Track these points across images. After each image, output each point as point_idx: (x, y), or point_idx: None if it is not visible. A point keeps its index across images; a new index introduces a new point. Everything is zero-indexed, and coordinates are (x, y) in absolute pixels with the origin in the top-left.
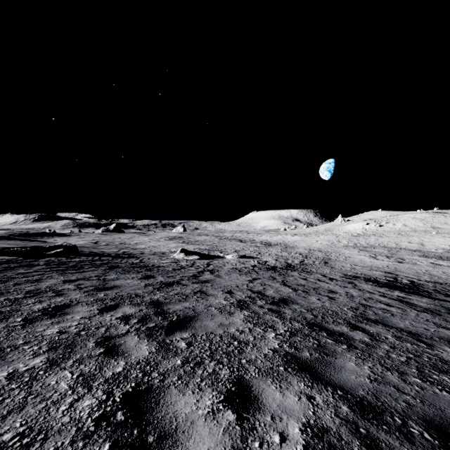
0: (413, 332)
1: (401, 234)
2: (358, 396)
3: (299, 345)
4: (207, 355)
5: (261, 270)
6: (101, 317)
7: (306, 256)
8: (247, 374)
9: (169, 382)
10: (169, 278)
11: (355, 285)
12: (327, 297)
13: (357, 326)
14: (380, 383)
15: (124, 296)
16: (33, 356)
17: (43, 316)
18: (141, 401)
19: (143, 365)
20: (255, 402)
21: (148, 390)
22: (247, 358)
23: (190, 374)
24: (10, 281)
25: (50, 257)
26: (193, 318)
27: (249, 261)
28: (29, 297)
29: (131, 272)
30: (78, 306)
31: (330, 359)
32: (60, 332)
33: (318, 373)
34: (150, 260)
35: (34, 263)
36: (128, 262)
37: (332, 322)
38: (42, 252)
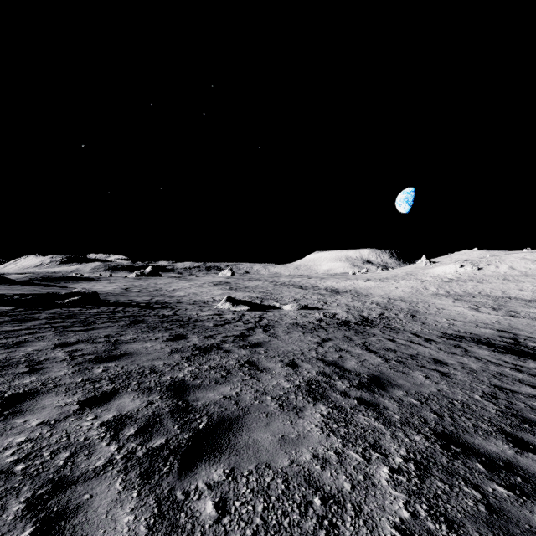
0: None
1: (508, 279)
2: None
3: (451, 510)
4: None
5: (330, 326)
6: (76, 421)
7: (385, 307)
8: None
9: None
10: (206, 338)
11: (465, 349)
12: (437, 372)
13: (522, 440)
14: None
15: (132, 372)
16: None
17: None
18: None
19: None
20: None
21: None
22: None
23: None
24: None
25: (61, 308)
26: (235, 422)
27: (312, 313)
28: None
29: (157, 329)
30: (49, 396)
31: None
32: None
33: None
34: (187, 312)
35: (33, 316)
36: (158, 315)
37: (474, 429)
38: (54, 300)
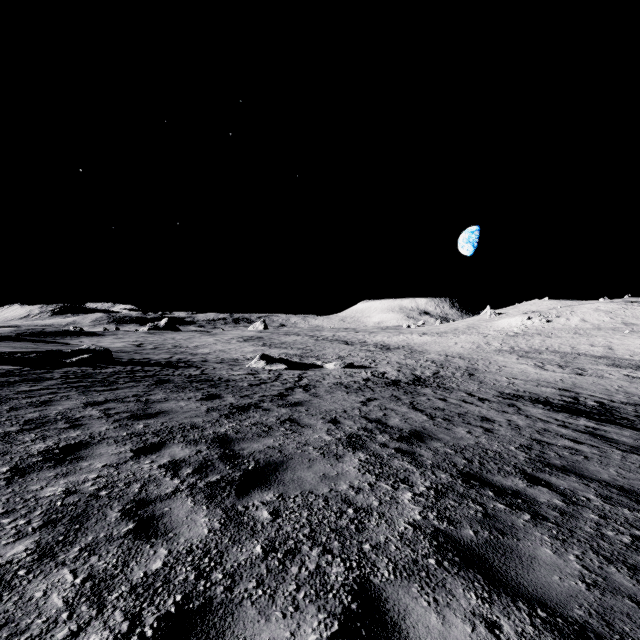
0: (626, 489)
1: (579, 333)
2: (575, 622)
3: (455, 515)
4: (304, 535)
5: (377, 386)
6: (136, 464)
7: (441, 365)
8: (376, 574)
9: (242, 591)
10: (243, 398)
11: (518, 408)
12: (481, 428)
13: (537, 478)
14: (604, 591)
15: (174, 428)
16: (14, 538)
17: (44, 463)
18: (191, 635)
19: (198, 557)
20: (396, 637)
21: (205, 610)
22: (371, 540)
23: (278, 574)
24: (3, 404)
25: (71, 367)
26: (281, 465)
27: (359, 372)
28: (29, 429)
29: (188, 389)
30: (101, 446)
31: (510, 542)
32: (67, 493)
33: (495, 570)
34: (216, 371)
35: (45, 375)
36: (183, 374)
37: (498, 471)
38: (60, 358)
